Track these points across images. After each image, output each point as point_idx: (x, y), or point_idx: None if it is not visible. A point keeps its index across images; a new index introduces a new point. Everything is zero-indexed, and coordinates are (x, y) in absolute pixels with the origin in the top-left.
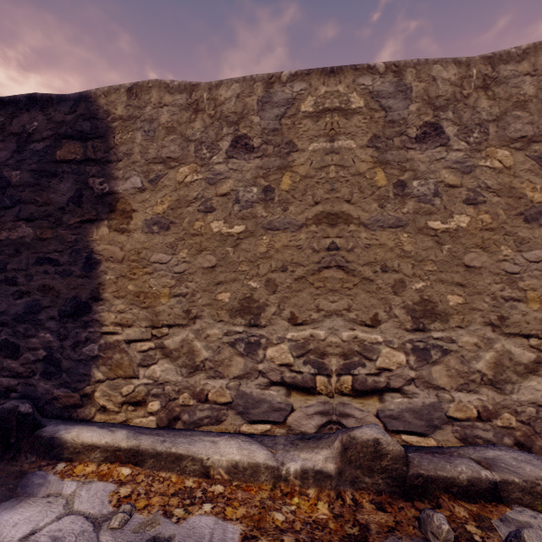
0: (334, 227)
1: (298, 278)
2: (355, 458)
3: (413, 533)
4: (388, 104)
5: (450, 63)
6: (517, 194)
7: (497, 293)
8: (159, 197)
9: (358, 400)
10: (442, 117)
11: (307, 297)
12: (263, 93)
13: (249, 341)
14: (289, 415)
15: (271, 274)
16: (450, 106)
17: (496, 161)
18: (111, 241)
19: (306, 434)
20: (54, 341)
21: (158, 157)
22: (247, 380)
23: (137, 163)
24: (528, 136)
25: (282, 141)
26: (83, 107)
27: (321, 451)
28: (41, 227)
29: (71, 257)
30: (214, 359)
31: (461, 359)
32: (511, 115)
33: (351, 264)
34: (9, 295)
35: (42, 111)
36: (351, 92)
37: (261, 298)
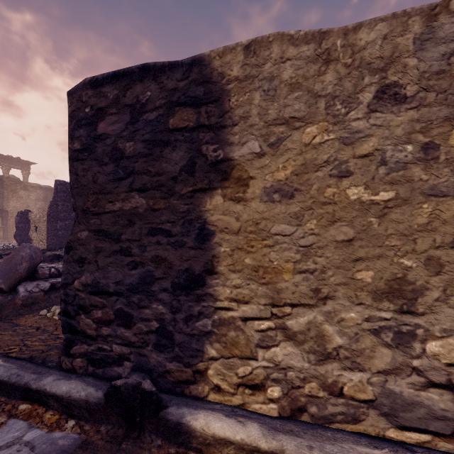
0: None
1: None
2: None
3: None
4: None
5: None
6: None
7: None
8: (281, 162)
9: None
10: None
11: None
12: (422, 29)
13: (399, 330)
14: None
15: (434, 251)
16: None
17: None
18: (225, 211)
19: None
20: (166, 313)
21: (280, 118)
22: (396, 377)
23: (255, 126)
24: None
25: (450, 84)
26: (196, 71)
27: None
28: (153, 197)
29: (183, 228)
30: (351, 347)
31: None
32: None
33: None
34: (124, 265)
35: (155, 80)
36: None
37: (418, 279)
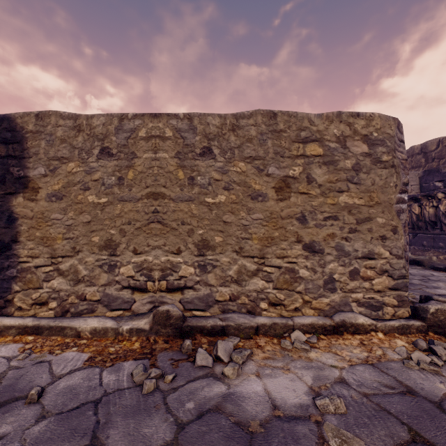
0: (156, 200)
1: (137, 228)
2: (157, 320)
3: (176, 349)
4: (185, 135)
5: (216, 116)
6: (248, 185)
7: (239, 235)
8: (56, 180)
9: (170, 294)
10: (212, 144)
11: (142, 239)
12: (118, 124)
13: (110, 264)
14: (133, 304)
15: (122, 226)
16: (216, 138)
17: (238, 168)
18: (25, 206)
19: (140, 313)
20: None
21: (56, 157)
22: (109, 286)
23: (42, 160)
24: (253, 156)
25: (129, 151)
26: (6, 123)
27: (144, 320)
28: None
29: None
30: (90, 275)
31: (222, 270)
32: (245, 145)
33: (165, 220)
34: None
35: None
36: (165, 128)
37: (117, 239)
